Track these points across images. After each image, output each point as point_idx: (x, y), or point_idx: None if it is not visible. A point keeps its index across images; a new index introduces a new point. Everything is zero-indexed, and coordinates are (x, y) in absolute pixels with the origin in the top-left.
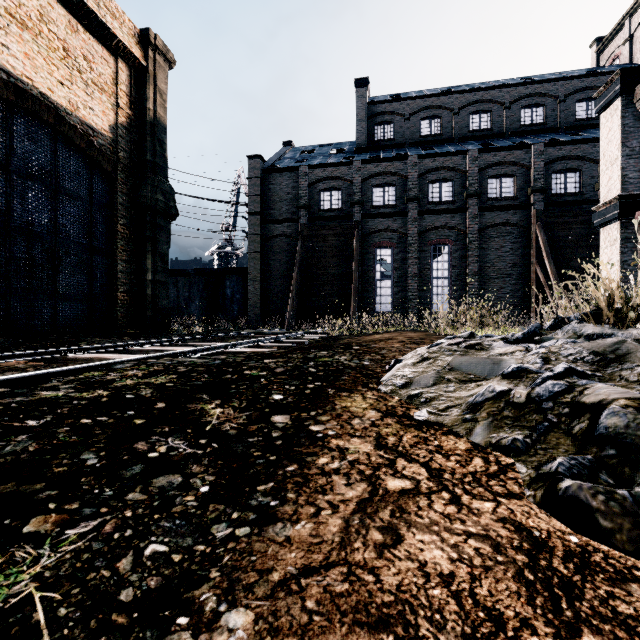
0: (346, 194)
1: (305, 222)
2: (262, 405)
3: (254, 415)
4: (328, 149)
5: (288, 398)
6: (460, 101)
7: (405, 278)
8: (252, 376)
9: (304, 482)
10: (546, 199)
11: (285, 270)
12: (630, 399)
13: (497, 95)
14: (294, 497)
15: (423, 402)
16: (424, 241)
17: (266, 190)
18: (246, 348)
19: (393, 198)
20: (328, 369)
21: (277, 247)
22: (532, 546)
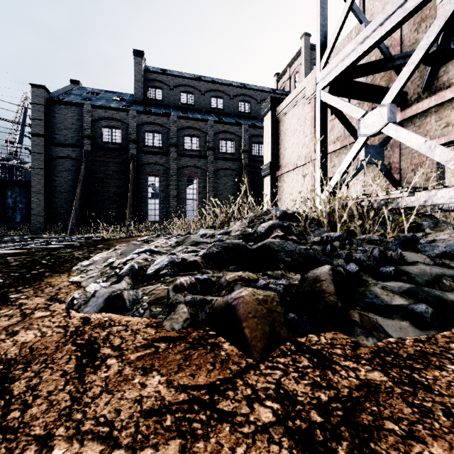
0: (124, 133)
1: (89, 149)
2: None
3: None
4: (112, 95)
5: (7, 281)
6: (205, 87)
7: (168, 198)
8: None
9: None
10: (249, 157)
11: (70, 186)
12: (142, 259)
13: (226, 89)
14: None
15: (85, 272)
16: (181, 174)
17: (51, 117)
18: (9, 250)
19: (160, 142)
20: (58, 260)
21: (62, 166)
22: (83, 324)
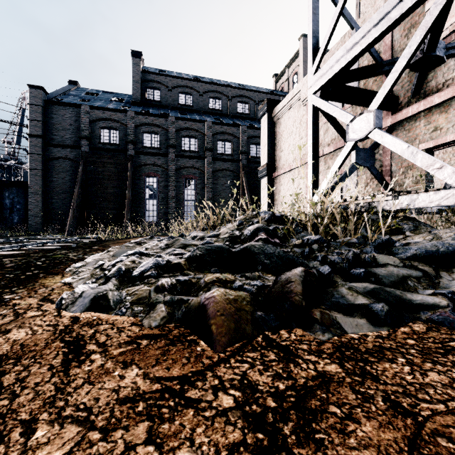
0: (122, 134)
1: (87, 150)
2: None
3: None
4: (110, 96)
5: (2, 282)
6: (204, 88)
7: (166, 199)
8: None
9: None
10: (247, 158)
11: (68, 187)
12: (130, 261)
13: (225, 90)
14: None
15: (77, 274)
16: (179, 175)
17: (48, 118)
18: (5, 251)
19: (158, 143)
20: (52, 262)
21: (60, 167)
22: (73, 323)
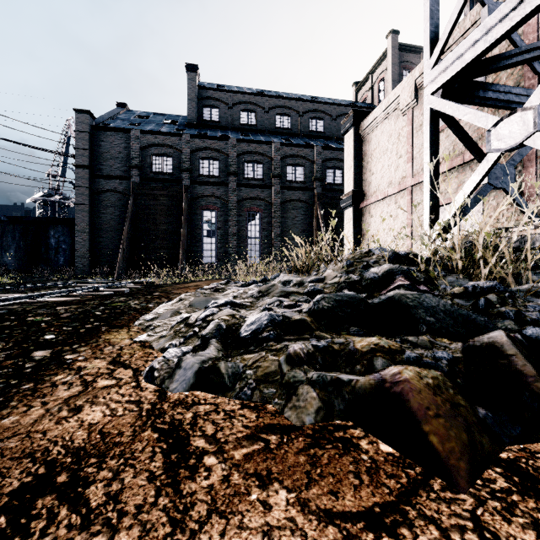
0: (177, 161)
1: (137, 181)
2: (29, 344)
3: (15, 353)
4: (162, 118)
5: (59, 337)
6: (269, 103)
7: (227, 236)
8: (34, 322)
9: (32, 393)
10: (323, 186)
11: (117, 224)
12: (228, 315)
13: (295, 105)
14: (15, 404)
15: (151, 329)
16: (241, 208)
17: (96, 146)
18: (55, 298)
19: (217, 170)
20: (113, 312)
21: (108, 201)
22: (160, 400)
